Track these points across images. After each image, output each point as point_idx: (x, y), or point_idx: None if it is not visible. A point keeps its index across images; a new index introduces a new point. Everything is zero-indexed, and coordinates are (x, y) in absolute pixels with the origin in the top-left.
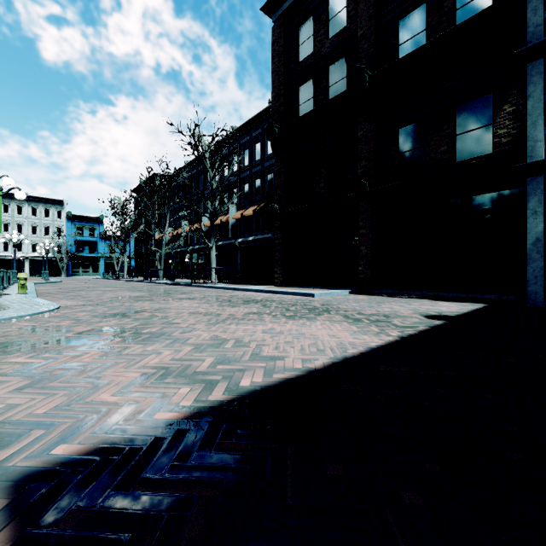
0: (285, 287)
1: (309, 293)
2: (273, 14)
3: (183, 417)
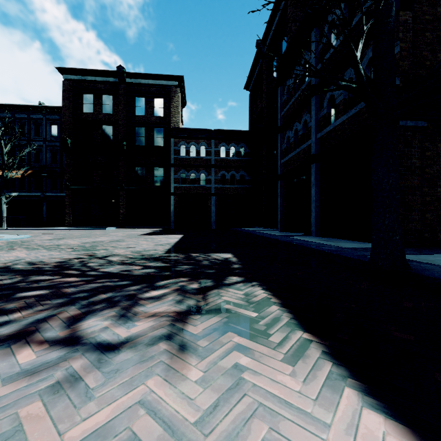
0: (73, 227)
1: (103, 228)
2: (64, 75)
3: (141, 234)
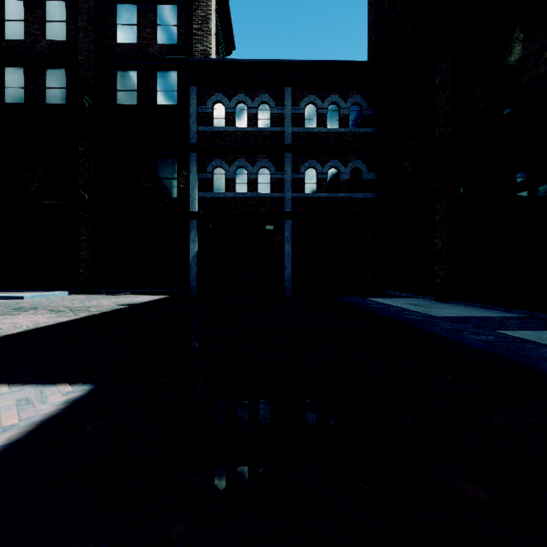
0: None
1: (17, 295)
2: None
3: None
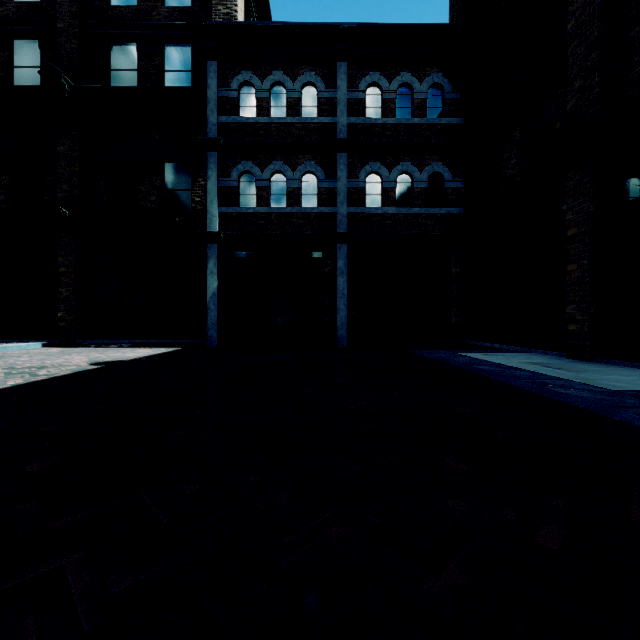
0: None
1: None
2: None
3: None
